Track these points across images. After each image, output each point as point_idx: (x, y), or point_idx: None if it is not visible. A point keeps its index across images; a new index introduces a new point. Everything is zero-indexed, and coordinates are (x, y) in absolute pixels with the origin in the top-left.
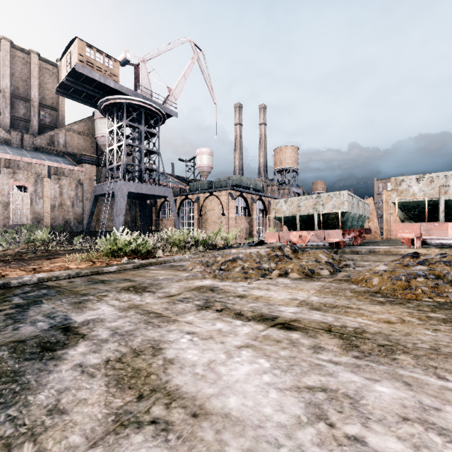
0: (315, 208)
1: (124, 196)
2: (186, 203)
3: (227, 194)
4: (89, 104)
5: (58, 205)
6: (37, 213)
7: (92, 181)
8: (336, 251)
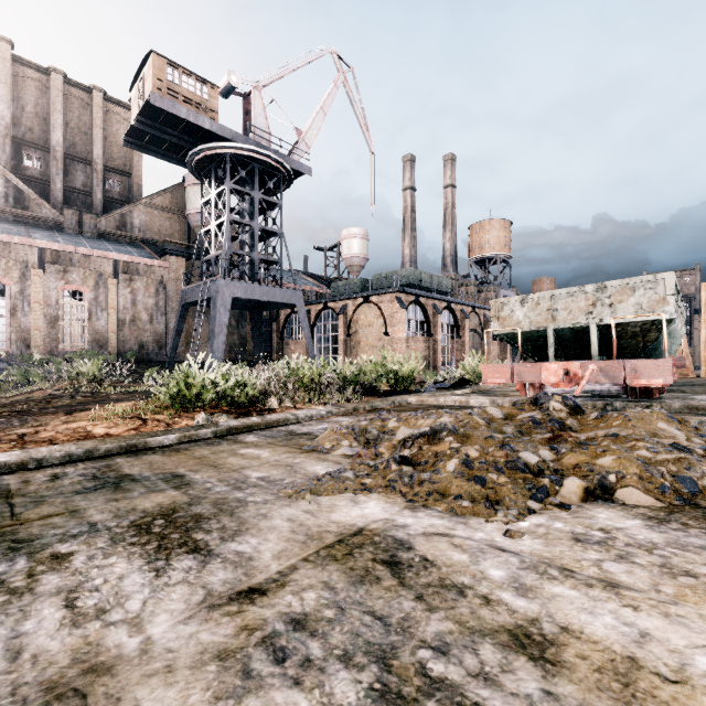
0: (592, 313)
1: (226, 305)
2: (326, 316)
3: (393, 300)
4: (174, 161)
5: (129, 320)
6: (99, 333)
7: (180, 283)
8: (648, 405)
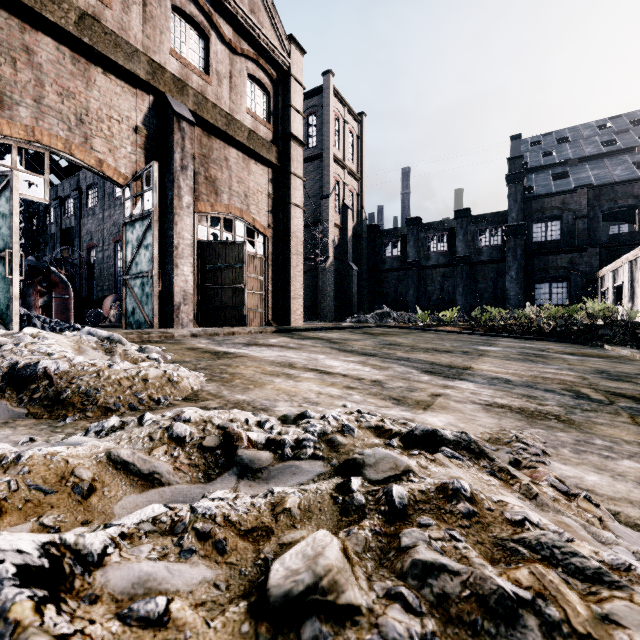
0: None
1: None
2: None
3: None
4: None
5: None
6: None
7: None
8: None
